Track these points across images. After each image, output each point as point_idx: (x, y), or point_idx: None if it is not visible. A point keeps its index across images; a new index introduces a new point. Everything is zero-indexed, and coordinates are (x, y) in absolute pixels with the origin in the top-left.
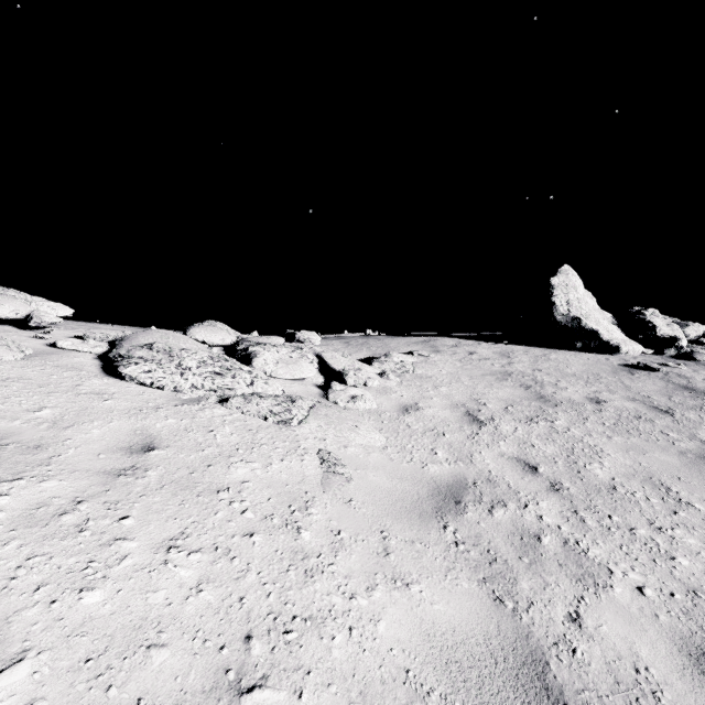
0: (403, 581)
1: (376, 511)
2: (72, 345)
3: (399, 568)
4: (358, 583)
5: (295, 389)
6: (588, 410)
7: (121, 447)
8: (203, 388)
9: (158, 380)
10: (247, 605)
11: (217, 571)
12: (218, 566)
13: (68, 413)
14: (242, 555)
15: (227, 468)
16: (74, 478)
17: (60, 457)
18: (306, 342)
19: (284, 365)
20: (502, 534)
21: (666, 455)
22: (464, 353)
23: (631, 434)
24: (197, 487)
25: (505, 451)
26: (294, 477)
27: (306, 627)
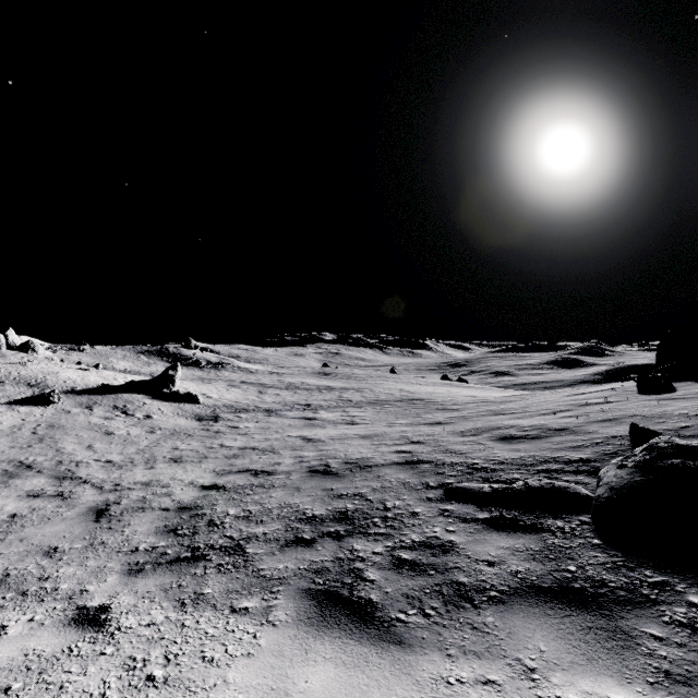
0: None
1: None
2: None
3: None
4: None
5: None
6: None
7: None
8: None
9: None
10: None
11: None
12: None
13: None
14: None
15: None
16: None
17: None
18: None
19: None
20: None
21: None
22: None
23: None
24: None
25: None
26: None
27: None
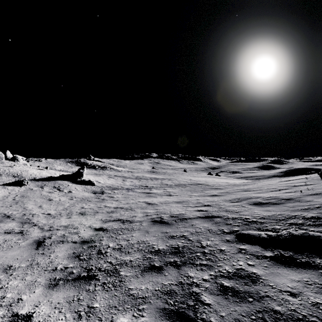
0: None
1: None
2: None
3: None
4: None
5: None
6: None
7: None
8: None
9: None
10: None
11: None
12: None
13: None
14: None
15: None
16: None
17: None
18: None
19: None
20: None
21: None
22: None
23: None
24: None
25: None
26: None
27: None
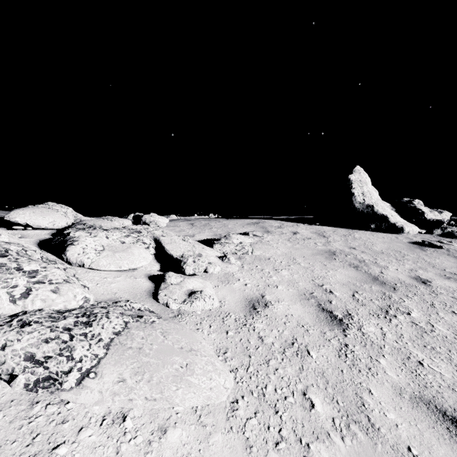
0: None
1: None
2: None
3: None
4: None
5: (117, 286)
6: (425, 293)
7: None
8: None
9: None
10: None
11: None
12: None
13: None
14: None
15: None
16: None
17: None
18: (152, 224)
19: (110, 253)
20: None
21: None
22: (289, 233)
23: None
24: None
25: (397, 381)
26: None
27: None
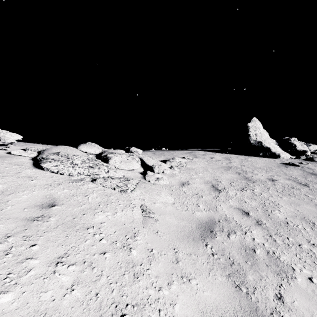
0: (187, 278)
1: (170, 237)
2: (19, 153)
3: (184, 270)
4: (163, 280)
5: (129, 174)
6: (269, 184)
7: (37, 205)
8: (83, 174)
9: (60, 170)
10: (100, 298)
11: (84, 276)
12: (84, 273)
13: (11, 187)
14: (99, 266)
15: (93, 215)
16: (8, 223)
17: (2, 211)
18: (135, 152)
19: (124, 163)
20: (235, 249)
21: (309, 206)
22: (208, 157)
23: (291, 196)
24: (76, 226)
25: (232, 204)
26: (128, 219)
27: (134, 311)
